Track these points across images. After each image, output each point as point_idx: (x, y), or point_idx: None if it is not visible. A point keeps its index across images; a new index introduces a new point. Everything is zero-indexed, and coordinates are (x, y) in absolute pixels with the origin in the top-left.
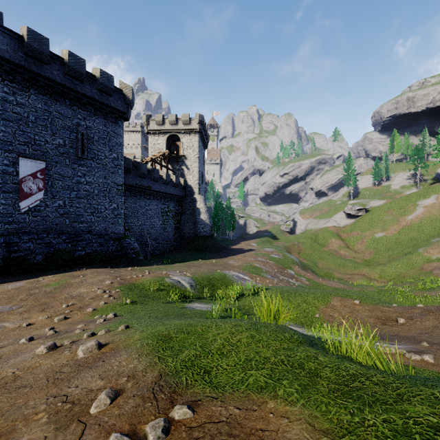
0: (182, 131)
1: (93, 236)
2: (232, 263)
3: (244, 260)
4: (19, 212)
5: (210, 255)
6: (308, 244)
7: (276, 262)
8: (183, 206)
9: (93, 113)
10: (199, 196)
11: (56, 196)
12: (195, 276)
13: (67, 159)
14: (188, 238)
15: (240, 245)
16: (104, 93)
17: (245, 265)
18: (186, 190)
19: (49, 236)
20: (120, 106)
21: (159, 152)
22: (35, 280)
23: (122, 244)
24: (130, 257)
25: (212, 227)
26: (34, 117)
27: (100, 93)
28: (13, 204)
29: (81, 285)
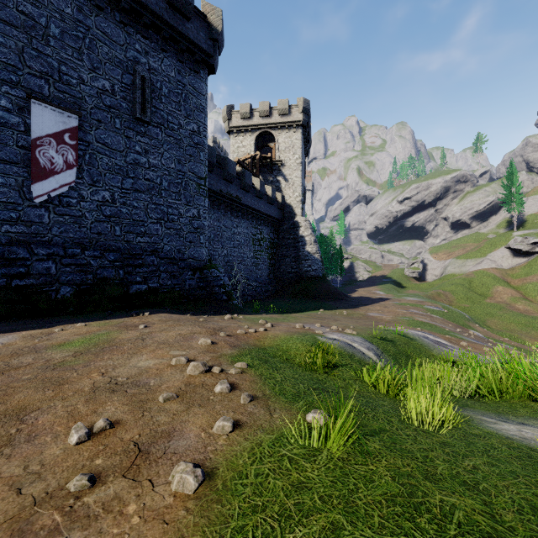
0: (278, 126)
1: (161, 260)
2: (378, 316)
3: (393, 313)
4: (30, 202)
5: (330, 304)
6: (460, 293)
7: (443, 317)
8: (279, 234)
9: (159, 46)
10: (303, 220)
11: (97, 183)
12: (363, 335)
13: (116, 118)
14: (288, 281)
15: (360, 292)
16: (177, 11)
17: (405, 320)
18: (283, 212)
19: (85, 252)
20: (203, 42)
21: (247, 155)
22: (44, 331)
23: (206, 277)
24: (219, 299)
25: (323, 265)
26: (58, 30)
27: (172, 12)
28: (19, 186)
29: (141, 347)
